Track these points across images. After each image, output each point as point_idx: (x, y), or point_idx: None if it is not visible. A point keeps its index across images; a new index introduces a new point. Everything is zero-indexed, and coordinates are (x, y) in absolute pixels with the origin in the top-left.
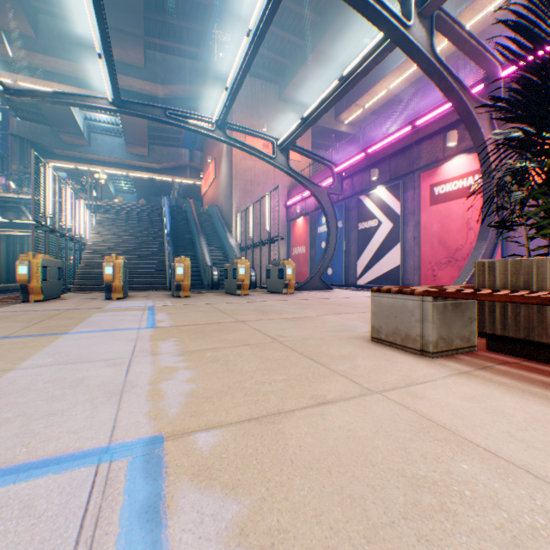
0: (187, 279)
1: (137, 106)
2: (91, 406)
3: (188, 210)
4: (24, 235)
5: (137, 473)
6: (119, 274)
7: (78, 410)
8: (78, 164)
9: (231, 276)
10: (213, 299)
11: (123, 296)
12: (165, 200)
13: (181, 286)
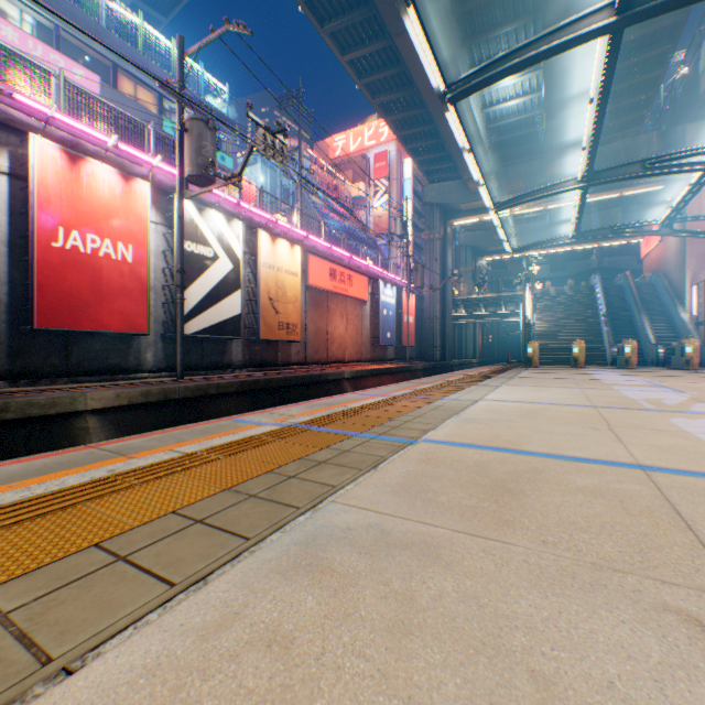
0: (632, 356)
1: (587, 234)
2: (626, 379)
3: (622, 284)
4: (471, 322)
5: (644, 382)
6: (580, 352)
7: (624, 379)
8: (502, 255)
9: (676, 354)
10: (656, 370)
11: (582, 366)
12: (595, 280)
13: (627, 361)
